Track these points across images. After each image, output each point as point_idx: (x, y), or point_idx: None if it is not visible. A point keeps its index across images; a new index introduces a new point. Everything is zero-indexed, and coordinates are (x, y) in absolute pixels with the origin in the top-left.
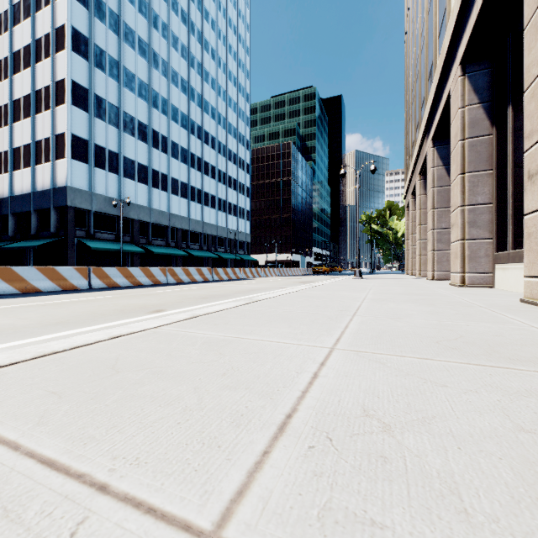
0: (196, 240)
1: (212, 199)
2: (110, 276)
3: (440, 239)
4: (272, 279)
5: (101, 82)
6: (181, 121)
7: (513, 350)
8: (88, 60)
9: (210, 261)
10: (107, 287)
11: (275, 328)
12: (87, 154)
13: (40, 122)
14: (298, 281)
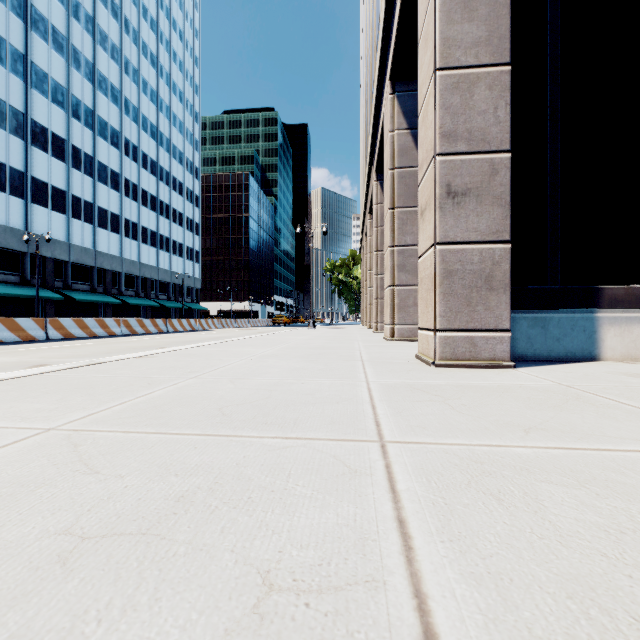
0: (131, 285)
1: (152, 236)
2: (66, 328)
3: None
4: (231, 330)
5: None
6: (111, 138)
7: (332, 348)
8: None
9: (149, 310)
10: (63, 338)
11: (246, 347)
12: None
13: None
14: (257, 331)
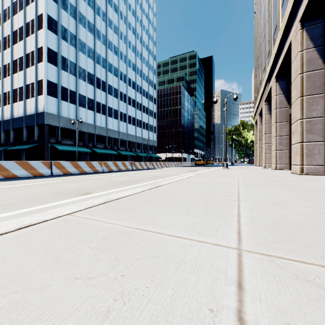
0: (123, 145)
1: (133, 120)
2: (65, 167)
3: (281, 142)
4: (170, 169)
5: (65, 48)
6: (114, 72)
7: None
8: (57, 35)
9: (132, 157)
10: (63, 174)
11: (174, 215)
12: (57, 92)
13: (29, 73)
14: (187, 170)
